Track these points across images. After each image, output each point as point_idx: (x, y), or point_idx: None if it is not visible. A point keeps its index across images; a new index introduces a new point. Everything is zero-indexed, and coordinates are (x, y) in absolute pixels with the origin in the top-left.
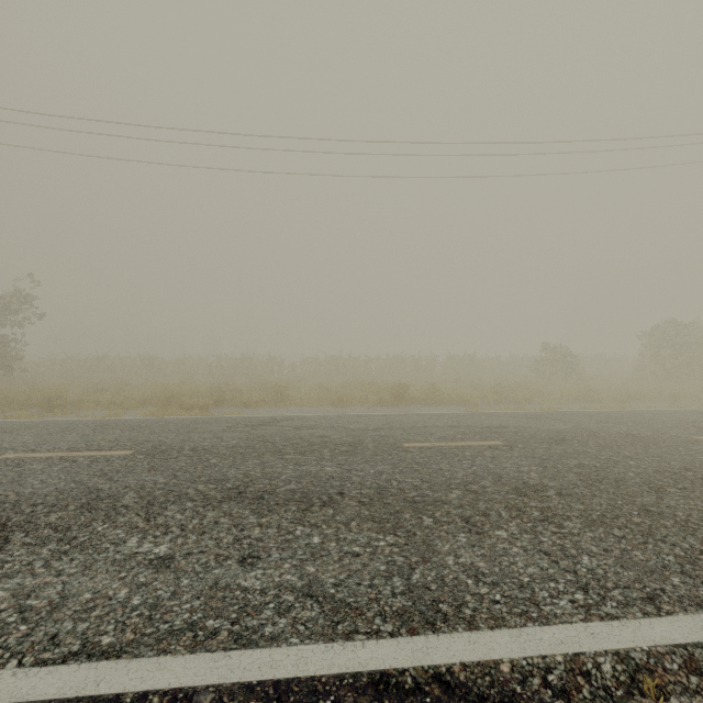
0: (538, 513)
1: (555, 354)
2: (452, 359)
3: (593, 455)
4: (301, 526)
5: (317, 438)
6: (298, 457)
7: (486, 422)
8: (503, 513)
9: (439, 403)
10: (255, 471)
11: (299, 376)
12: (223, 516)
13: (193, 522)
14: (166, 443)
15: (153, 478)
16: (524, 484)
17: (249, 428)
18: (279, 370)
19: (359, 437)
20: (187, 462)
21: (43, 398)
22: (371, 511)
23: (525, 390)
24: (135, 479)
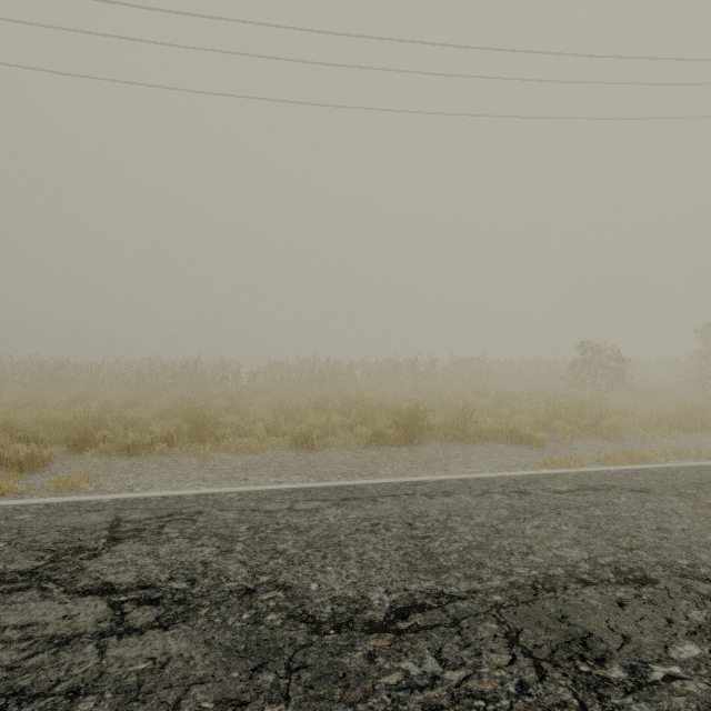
0: None
1: (594, 356)
2: (455, 364)
3: None
4: None
5: None
6: None
7: (678, 534)
8: None
9: (475, 438)
10: None
11: (259, 386)
12: None
13: None
14: None
15: None
16: None
17: None
18: (234, 379)
19: None
20: None
21: None
22: None
23: (601, 412)
24: None
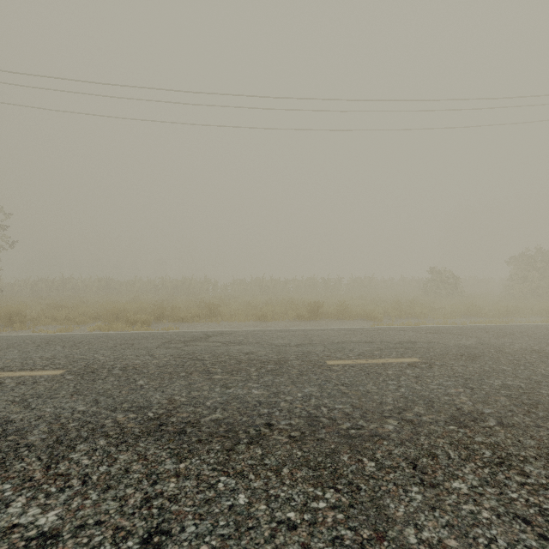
0: (490, 452)
1: (440, 276)
2: (354, 280)
3: (512, 373)
4: (224, 476)
5: (244, 355)
6: (225, 377)
7: (396, 337)
8: (451, 453)
9: (349, 318)
10: (180, 395)
11: (230, 294)
12: (136, 460)
13: (100, 470)
14: (99, 361)
15: (72, 405)
16: (459, 411)
17: (182, 344)
18: (213, 290)
19: (284, 354)
20: (113, 384)
21: (4, 314)
22: (304, 450)
23: (420, 307)
24: (53, 406)
